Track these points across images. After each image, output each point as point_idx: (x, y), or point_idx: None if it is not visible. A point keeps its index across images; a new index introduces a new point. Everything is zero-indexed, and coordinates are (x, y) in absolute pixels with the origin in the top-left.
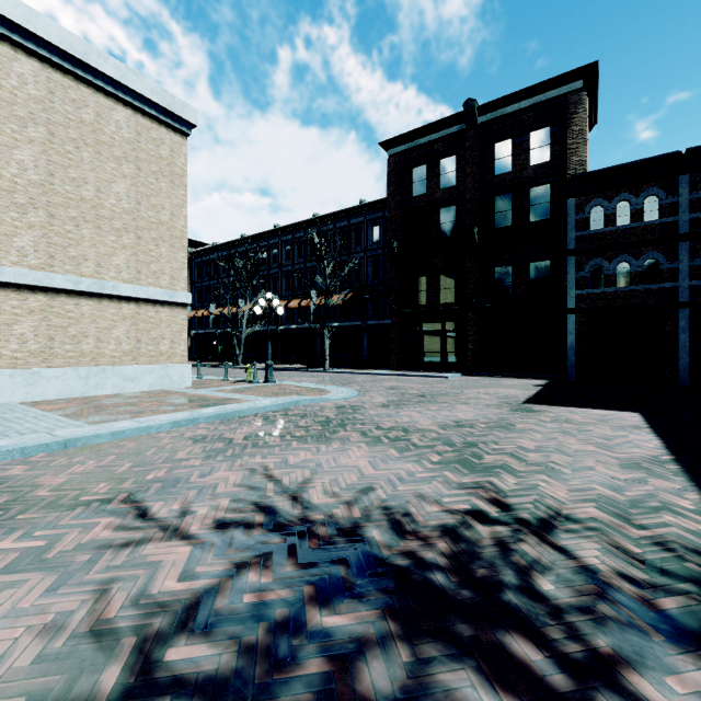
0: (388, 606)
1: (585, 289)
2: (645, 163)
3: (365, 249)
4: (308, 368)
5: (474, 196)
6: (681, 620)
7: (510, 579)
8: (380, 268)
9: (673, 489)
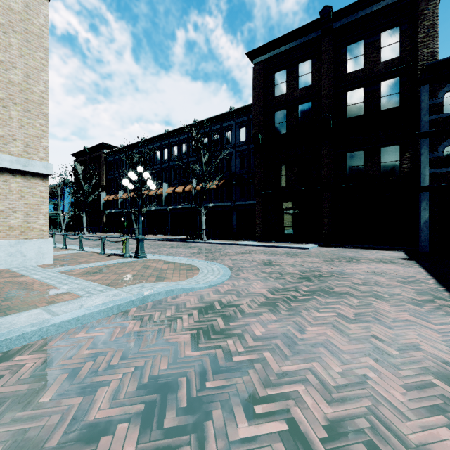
0: None
1: (439, 168)
2: None
3: (234, 145)
4: (188, 239)
5: (329, 92)
6: None
7: None
8: (246, 160)
9: None
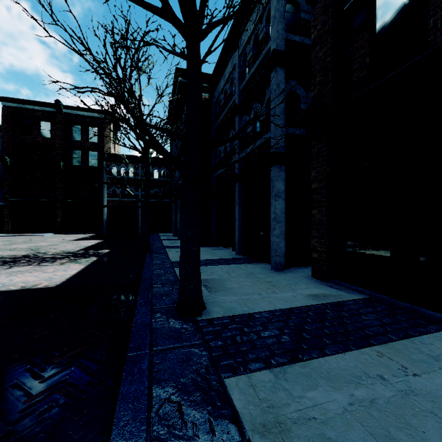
0: (10, 258)
1: (110, 198)
2: (129, 156)
3: None
4: None
5: (61, 147)
6: (56, 254)
7: (33, 256)
8: None
9: (80, 248)
